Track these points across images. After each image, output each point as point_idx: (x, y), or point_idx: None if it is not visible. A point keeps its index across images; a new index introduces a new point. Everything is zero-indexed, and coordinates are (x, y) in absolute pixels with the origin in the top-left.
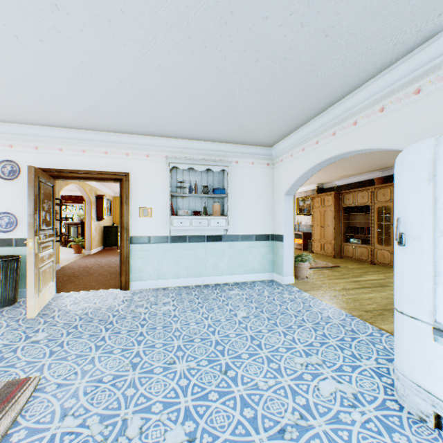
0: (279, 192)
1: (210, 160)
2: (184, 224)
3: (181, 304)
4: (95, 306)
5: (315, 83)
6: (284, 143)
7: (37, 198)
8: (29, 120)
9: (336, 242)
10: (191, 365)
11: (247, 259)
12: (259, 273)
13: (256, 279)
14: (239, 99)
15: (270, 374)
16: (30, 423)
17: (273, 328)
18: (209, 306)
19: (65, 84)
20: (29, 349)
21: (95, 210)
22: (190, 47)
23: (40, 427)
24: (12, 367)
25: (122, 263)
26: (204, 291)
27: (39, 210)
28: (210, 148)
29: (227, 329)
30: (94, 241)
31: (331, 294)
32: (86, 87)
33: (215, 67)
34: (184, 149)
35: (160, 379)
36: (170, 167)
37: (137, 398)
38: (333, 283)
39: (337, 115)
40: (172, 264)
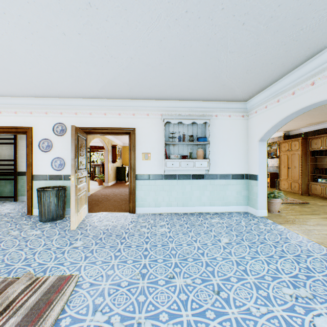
0: (254, 139)
1: (195, 115)
2: (175, 165)
3: (173, 228)
4: (113, 224)
5: (298, 37)
6: (259, 97)
7: (76, 147)
8: (71, 94)
9: (303, 181)
10: (187, 282)
11: (225, 194)
12: (235, 206)
13: (232, 210)
14: (222, 61)
15: (260, 301)
16: (73, 313)
17: (255, 256)
18: (196, 231)
19: (94, 66)
20: (72, 253)
21: (111, 155)
22: (186, 20)
23: (79, 317)
24: (61, 265)
25: (130, 193)
26: (190, 218)
27: (77, 156)
28: (195, 106)
29: (214, 252)
30: (110, 177)
31: (306, 228)
32: (107, 66)
33: (205, 35)
34: (174, 108)
35: (163, 291)
36: (164, 122)
37: (147, 305)
38: (305, 218)
39: (317, 66)
40: (165, 195)
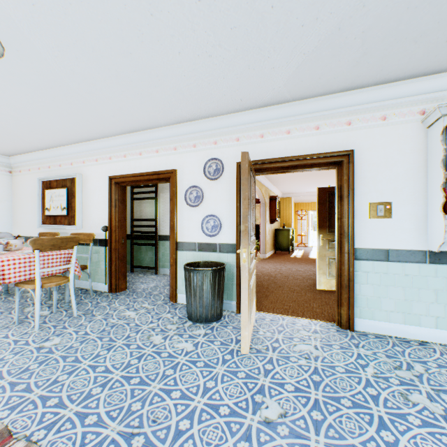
0: None
1: None
2: None
3: None
4: (320, 355)
5: None
6: None
7: (248, 194)
8: (233, 105)
9: None
10: None
11: None
12: None
13: None
14: None
15: None
16: None
17: None
18: None
19: None
20: None
21: (268, 212)
22: None
23: None
24: None
25: (341, 287)
26: None
27: (249, 211)
28: None
29: None
30: (267, 244)
31: None
32: None
33: None
34: None
35: None
36: (443, 123)
37: None
38: None
39: None
40: (432, 301)
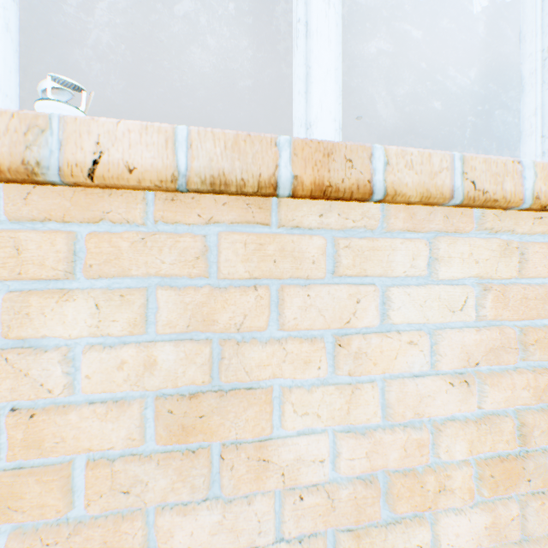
0: None
1: None
2: None
3: None
4: None
5: None
6: None
7: None
8: None
9: None
10: None
11: None
12: None
13: None
14: None
15: None
16: None
17: None
18: None
19: None
20: None
21: None
22: None
23: None
24: None
25: None
26: None
27: None
28: None
29: None
30: None
31: None
32: None
33: None
34: None
35: None
36: None
37: None
38: None
39: None
40: None
